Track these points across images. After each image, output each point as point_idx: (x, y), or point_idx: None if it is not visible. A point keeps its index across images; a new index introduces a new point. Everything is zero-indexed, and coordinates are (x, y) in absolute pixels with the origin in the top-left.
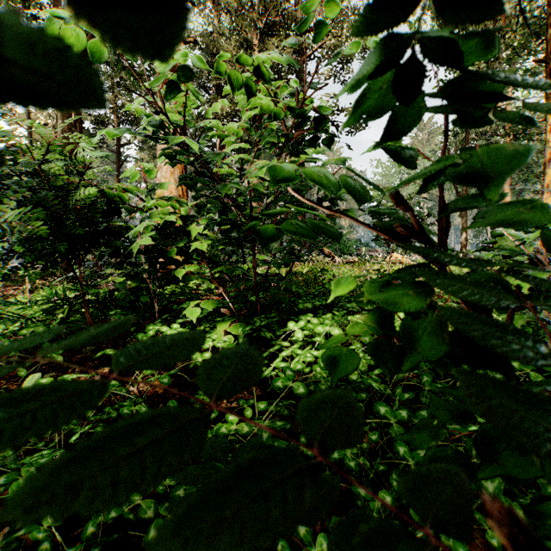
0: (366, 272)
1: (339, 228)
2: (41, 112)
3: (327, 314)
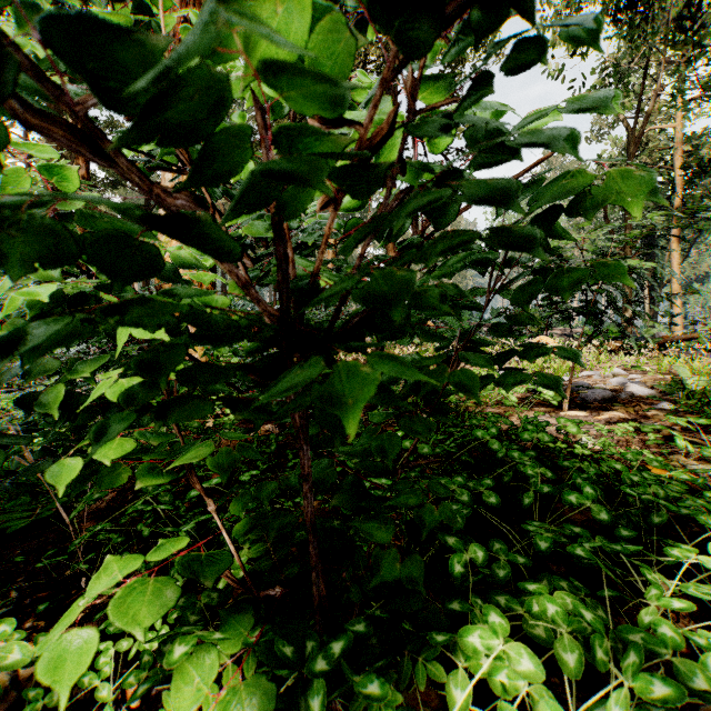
0: None
1: None
2: None
3: (544, 599)
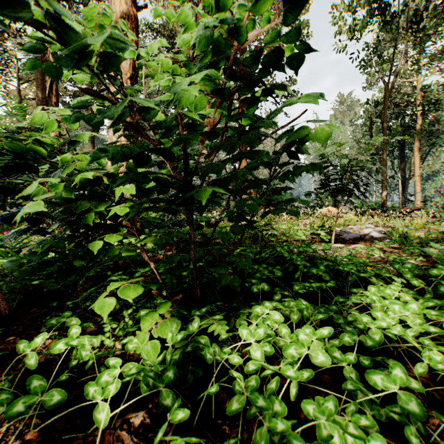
0: (310, 227)
1: (277, 184)
2: (30, 88)
3: (290, 301)
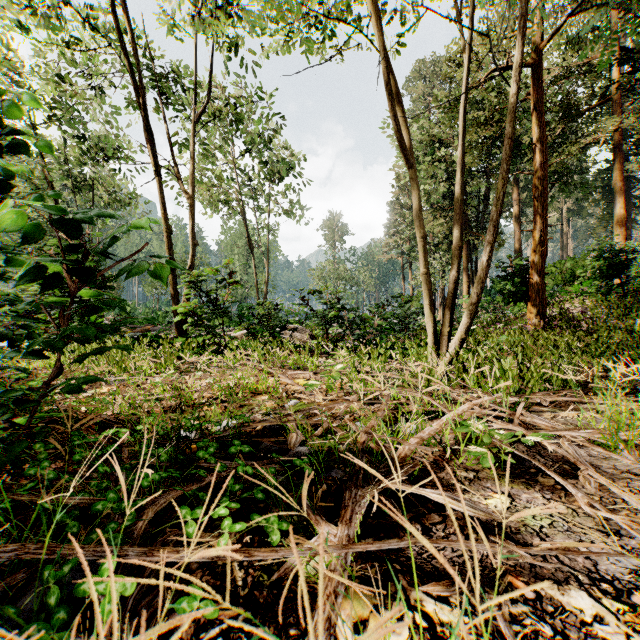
0: None
1: None
2: None
3: None
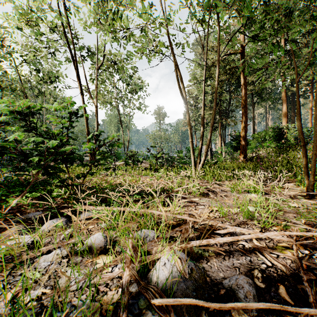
0: None
1: None
2: None
3: None
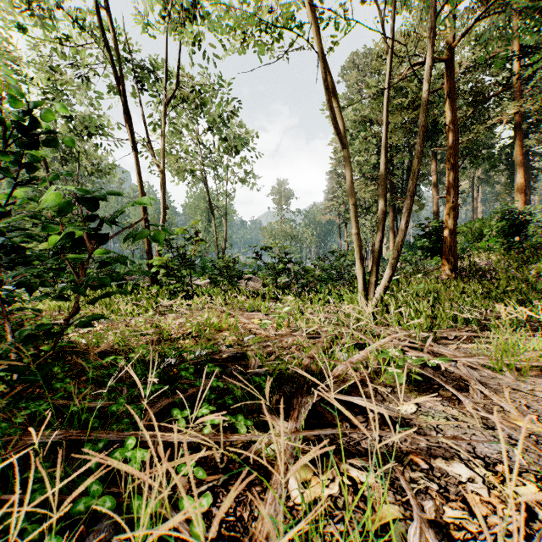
0: None
1: None
2: None
3: None
